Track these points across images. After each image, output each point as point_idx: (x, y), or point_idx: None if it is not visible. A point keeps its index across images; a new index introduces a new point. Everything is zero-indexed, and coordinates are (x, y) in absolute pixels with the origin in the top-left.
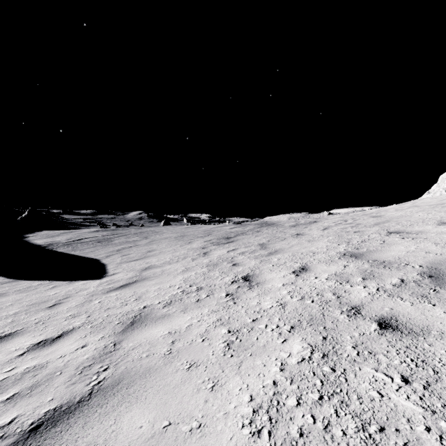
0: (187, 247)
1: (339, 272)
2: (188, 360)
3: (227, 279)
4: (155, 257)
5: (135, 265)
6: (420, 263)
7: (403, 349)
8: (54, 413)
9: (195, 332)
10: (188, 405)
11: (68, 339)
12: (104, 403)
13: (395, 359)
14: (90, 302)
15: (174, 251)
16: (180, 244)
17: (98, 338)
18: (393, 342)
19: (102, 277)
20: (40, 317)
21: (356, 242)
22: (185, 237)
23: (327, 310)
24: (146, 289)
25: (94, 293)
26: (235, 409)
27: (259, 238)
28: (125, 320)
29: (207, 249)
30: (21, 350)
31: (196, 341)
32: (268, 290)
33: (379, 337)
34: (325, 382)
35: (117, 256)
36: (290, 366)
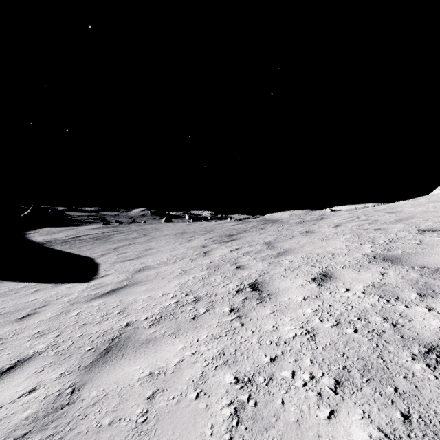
0: (187, 245)
1: (378, 283)
2: None
3: (231, 287)
4: (152, 256)
5: (129, 266)
6: None
7: None
8: None
9: (187, 377)
10: None
11: (19, 374)
12: None
13: None
14: (67, 314)
15: (173, 249)
16: (179, 242)
17: (56, 375)
18: None
19: (91, 279)
20: (4, 333)
21: (383, 242)
22: (186, 234)
23: (386, 350)
24: (135, 297)
25: (76, 300)
26: None
27: (264, 236)
28: (98, 345)
29: (208, 248)
30: None
31: (186, 396)
32: (285, 307)
33: None
34: None
35: (113, 255)
36: None
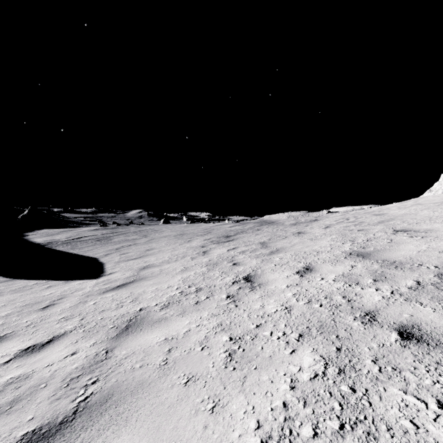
0: (187, 246)
1: (347, 273)
2: (185, 373)
3: (228, 280)
4: (154, 256)
5: (133, 264)
6: (435, 264)
7: (433, 365)
8: (32, 437)
9: (194, 339)
10: (184, 432)
11: (58, 345)
12: (90, 425)
13: (426, 379)
14: (84, 304)
15: (173, 249)
16: (179, 242)
17: (90, 344)
18: (420, 356)
19: (99, 276)
20: (32, 319)
21: (361, 241)
22: (185, 235)
23: (338, 316)
24: (143, 290)
25: (90, 293)
26: (239, 439)
27: (260, 237)
28: (119, 324)
29: (206, 248)
30: (8, 357)
31: (194, 349)
32: (272, 292)
33: (402, 350)
34: (344, 406)
35: (115, 255)
36: (301, 384)
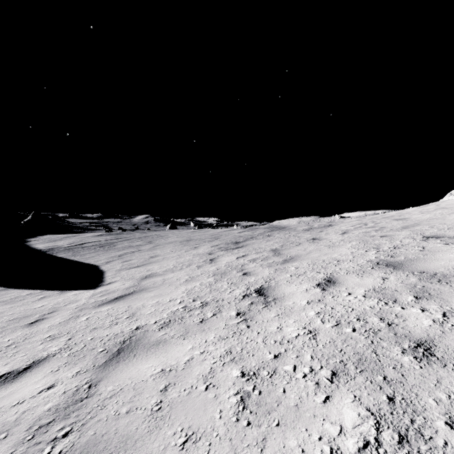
0: (193, 253)
1: (379, 287)
2: (184, 426)
3: (237, 293)
4: (158, 264)
5: (135, 273)
6: None
7: None
8: None
9: (196, 372)
10: None
11: (36, 373)
12: None
13: None
14: (76, 319)
15: (178, 257)
16: (185, 249)
17: (72, 373)
18: None
19: (97, 286)
20: (15, 337)
21: (388, 249)
22: (191, 241)
23: (380, 346)
24: (143, 303)
25: (84, 306)
26: None
27: (271, 243)
28: (110, 347)
29: (214, 255)
30: None
31: (197, 388)
32: (290, 310)
33: None
34: None
35: (117, 262)
36: None
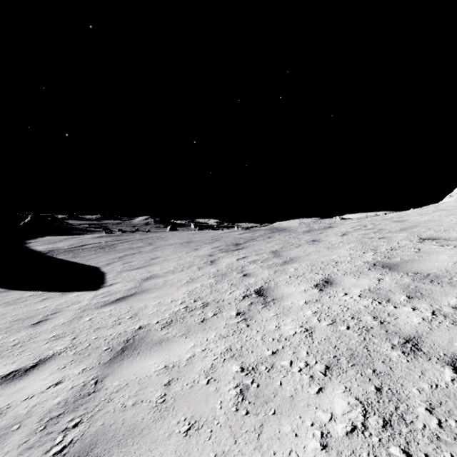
0: (193, 254)
1: (374, 288)
2: (187, 416)
3: (237, 293)
4: (159, 265)
5: (136, 275)
6: None
7: None
8: None
9: (198, 368)
10: None
11: (43, 371)
12: None
13: None
14: (79, 319)
15: (179, 258)
16: (185, 251)
17: (78, 370)
18: None
19: (98, 287)
20: (20, 337)
21: (385, 250)
22: (192, 243)
23: (372, 342)
24: (145, 304)
25: (86, 307)
26: None
27: (271, 245)
28: (114, 346)
29: (214, 257)
30: None
31: (198, 382)
32: (288, 310)
33: None
34: None
35: (118, 264)
36: (336, 441)
